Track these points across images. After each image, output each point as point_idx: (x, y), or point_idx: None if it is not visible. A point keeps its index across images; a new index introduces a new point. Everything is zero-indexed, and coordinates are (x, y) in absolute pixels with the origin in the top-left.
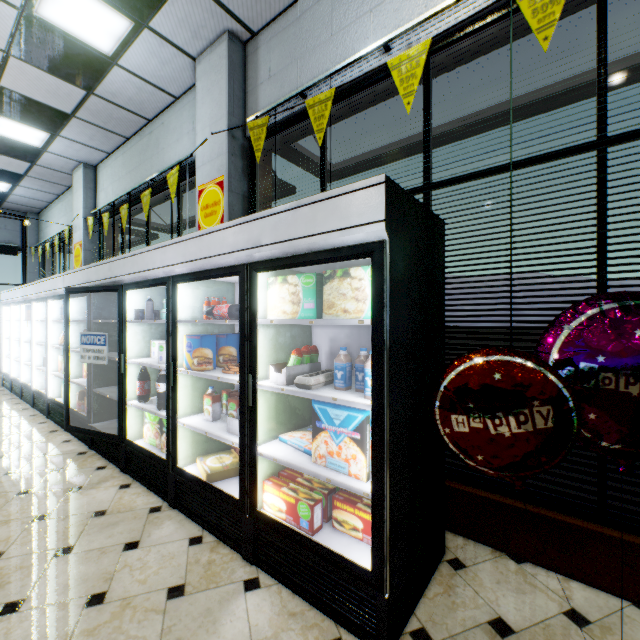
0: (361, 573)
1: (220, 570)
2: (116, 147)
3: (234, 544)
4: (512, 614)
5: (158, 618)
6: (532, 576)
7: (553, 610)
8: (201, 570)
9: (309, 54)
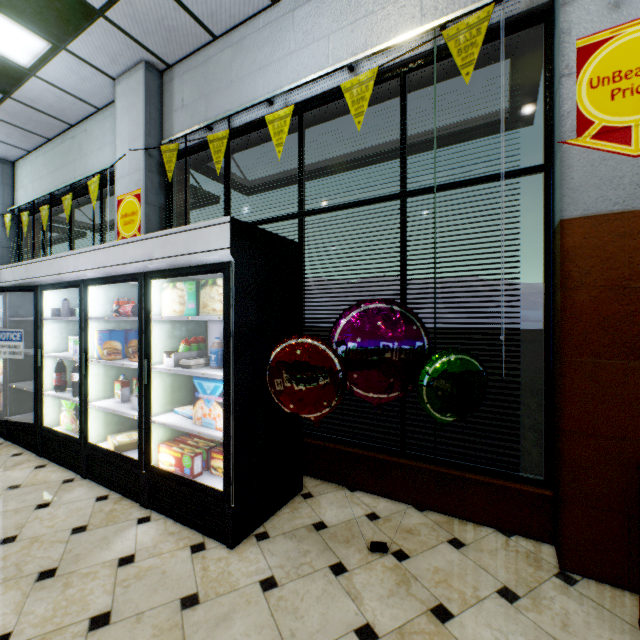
0: (218, 494)
1: (120, 514)
2: (37, 146)
3: (135, 496)
4: (331, 518)
5: (62, 545)
6: (357, 498)
7: (360, 514)
8: (103, 515)
9: (215, 93)
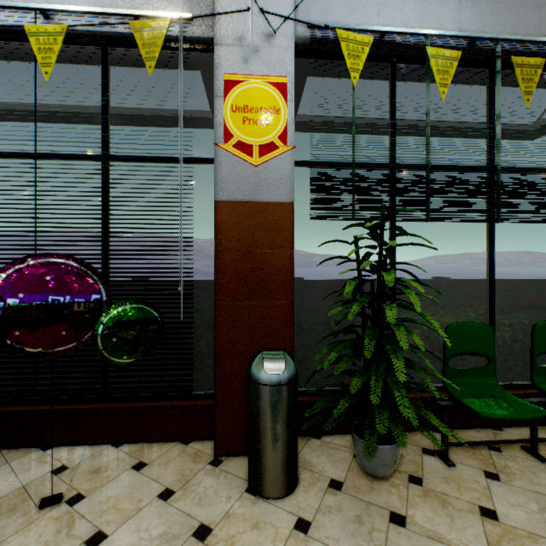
0: None
1: None
2: None
3: None
4: (2, 490)
5: None
6: (49, 455)
7: (45, 472)
8: None
9: None
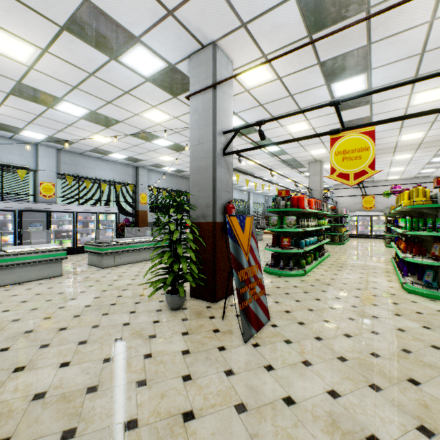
0: None
1: None
2: None
3: None
4: None
5: None
6: None
7: None
8: None
9: (79, 166)
